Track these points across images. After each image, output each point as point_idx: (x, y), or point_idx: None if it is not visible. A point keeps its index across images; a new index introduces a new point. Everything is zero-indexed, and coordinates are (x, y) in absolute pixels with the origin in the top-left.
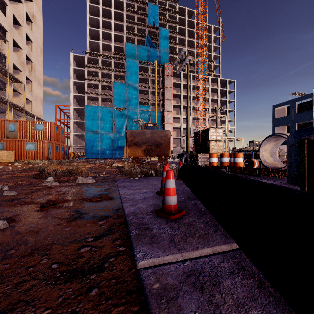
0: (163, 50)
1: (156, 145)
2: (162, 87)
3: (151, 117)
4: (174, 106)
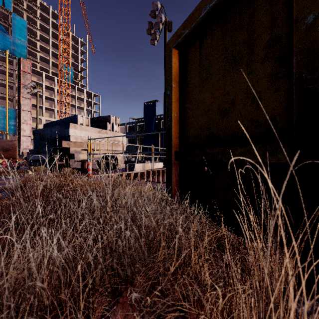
0: (19, 41)
1: (5, 150)
2: (17, 81)
3: (0, 113)
4: (34, 105)
